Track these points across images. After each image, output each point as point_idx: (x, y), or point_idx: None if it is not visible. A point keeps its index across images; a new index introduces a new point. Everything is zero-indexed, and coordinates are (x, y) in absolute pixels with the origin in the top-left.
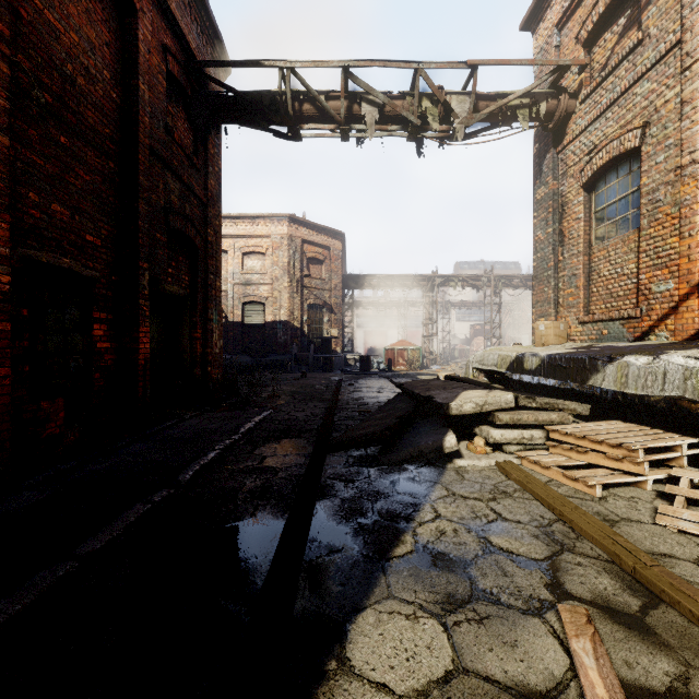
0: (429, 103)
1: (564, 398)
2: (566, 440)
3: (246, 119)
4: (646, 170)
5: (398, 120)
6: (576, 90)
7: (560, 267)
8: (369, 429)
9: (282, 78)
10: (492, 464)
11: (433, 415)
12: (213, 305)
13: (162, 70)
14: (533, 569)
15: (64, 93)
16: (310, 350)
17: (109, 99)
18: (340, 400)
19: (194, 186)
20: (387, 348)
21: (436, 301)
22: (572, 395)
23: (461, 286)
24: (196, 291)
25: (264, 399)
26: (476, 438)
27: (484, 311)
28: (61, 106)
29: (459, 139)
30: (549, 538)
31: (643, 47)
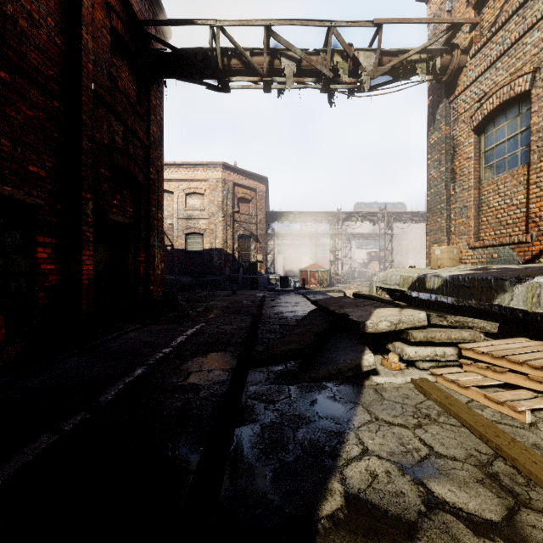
0: (340, 58)
1: (461, 314)
2: (481, 359)
3: (182, 73)
4: (536, 111)
5: (312, 74)
6: (466, 46)
7: (452, 200)
8: (289, 346)
9: (213, 36)
10: (407, 381)
11: (346, 330)
12: (155, 233)
13: (106, 25)
14: (494, 539)
15: (5, 31)
16: (240, 271)
17: (53, 45)
18: (263, 314)
19: (138, 130)
20: (301, 270)
21: (341, 233)
22: (470, 312)
23: (361, 221)
24: (139, 220)
25: (199, 313)
26: (391, 354)
27: (379, 241)
28: (1, 43)
29: (365, 89)
30: (496, 484)
31: (533, 1)
